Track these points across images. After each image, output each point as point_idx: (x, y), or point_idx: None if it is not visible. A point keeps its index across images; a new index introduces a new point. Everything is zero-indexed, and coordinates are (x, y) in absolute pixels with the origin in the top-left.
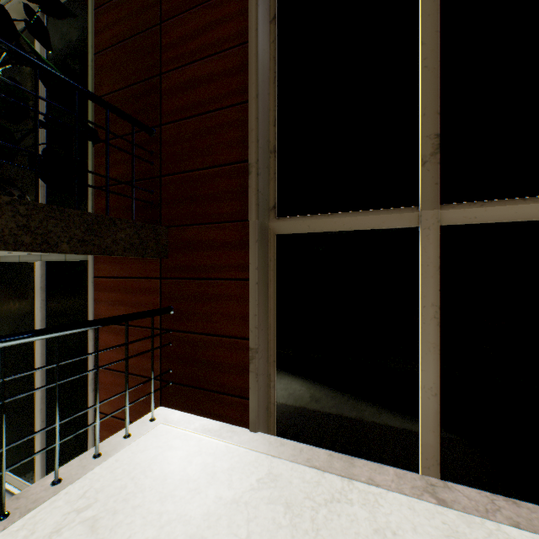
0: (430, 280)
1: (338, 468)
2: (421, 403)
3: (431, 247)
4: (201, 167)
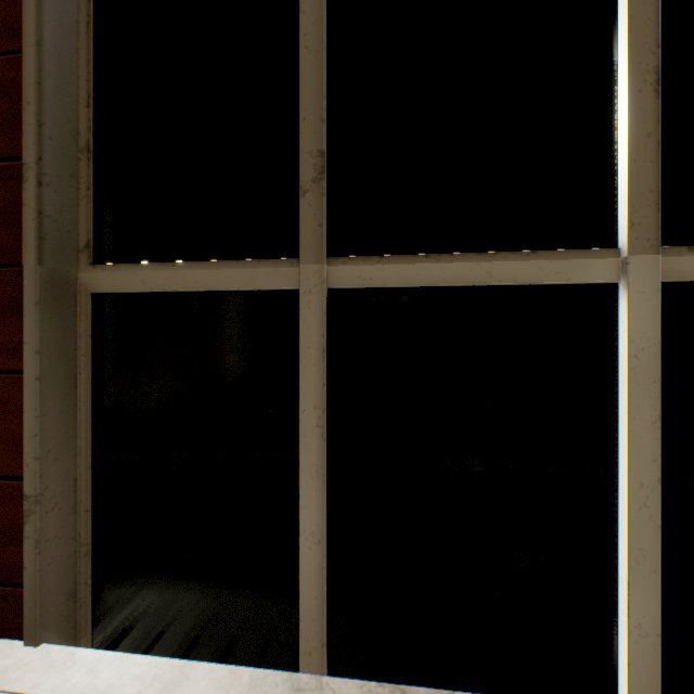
0: (313, 370)
1: None
2: (301, 557)
3: (314, 320)
4: None
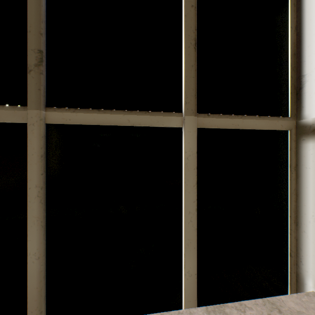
0: (35, 167)
1: None
2: (28, 268)
3: (36, 139)
4: None
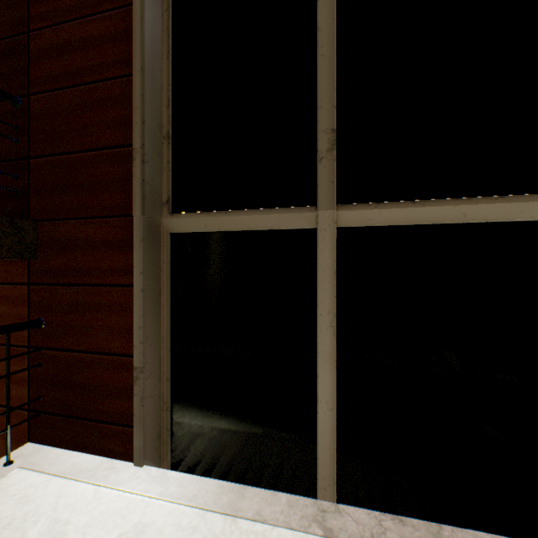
0: (327, 286)
1: (225, 504)
2: (318, 419)
3: (328, 250)
4: (78, 149)
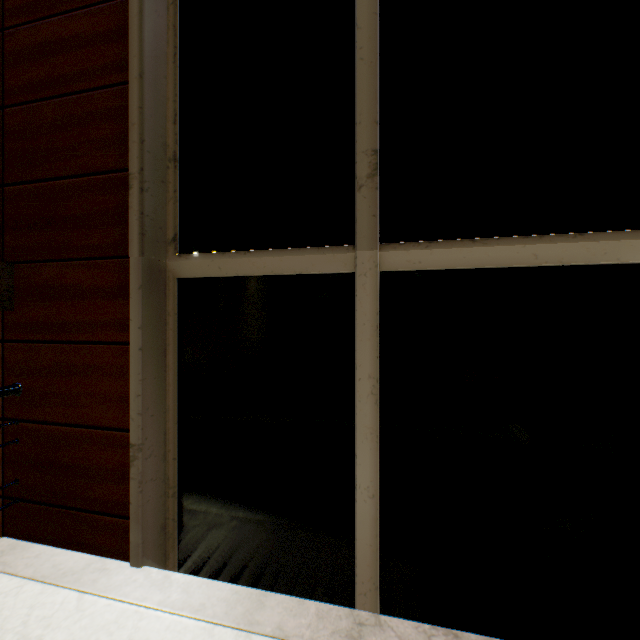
0: (367, 344)
1: (239, 615)
2: (357, 509)
3: (368, 299)
4: (63, 174)
